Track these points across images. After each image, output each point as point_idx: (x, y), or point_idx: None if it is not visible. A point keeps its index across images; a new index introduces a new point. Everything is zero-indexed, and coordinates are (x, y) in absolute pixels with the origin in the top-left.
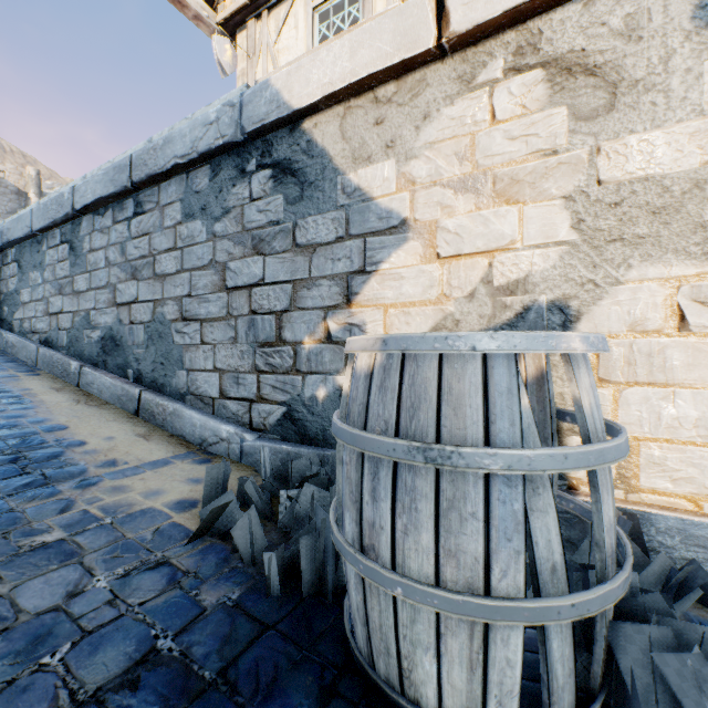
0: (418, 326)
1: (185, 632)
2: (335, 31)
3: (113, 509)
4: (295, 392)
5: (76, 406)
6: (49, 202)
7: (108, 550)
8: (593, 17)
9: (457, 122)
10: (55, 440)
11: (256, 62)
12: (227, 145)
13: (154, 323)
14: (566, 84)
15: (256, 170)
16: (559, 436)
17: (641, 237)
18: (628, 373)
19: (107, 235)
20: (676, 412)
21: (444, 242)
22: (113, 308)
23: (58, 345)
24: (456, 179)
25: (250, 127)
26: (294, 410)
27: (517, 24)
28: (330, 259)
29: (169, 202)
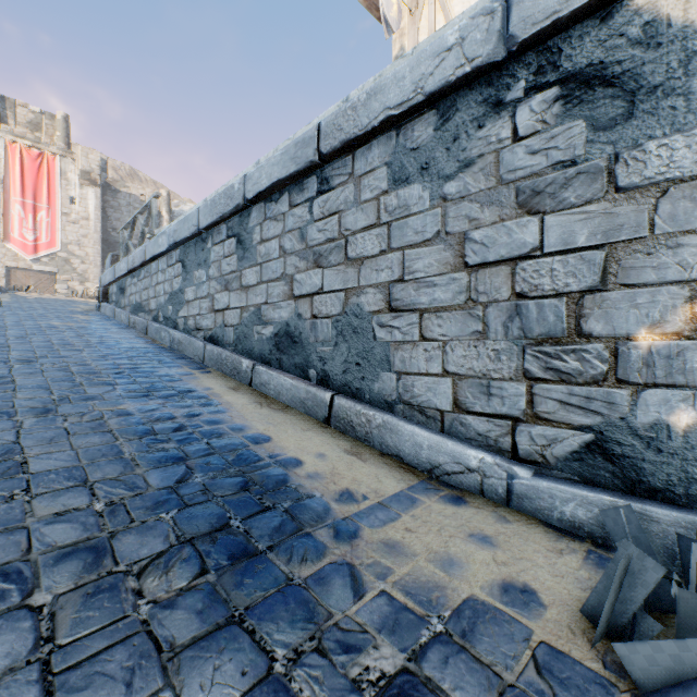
0: None
1: None
2: None
3: (422, 595)
4: (614, 413)
5: (262, 410)
6: (216, 198)
7: None
8: None
9: None
10: (269, 457)
11: (418, 16)
12: (474, 72)
13: (345, 316)
14: None
15: (524, 97)
16: None
17: None
18: None
19: (282, 221)
20: None
21: None
22: (289, 301)
23: (223, 342)
24: None
25: (527, 32)
26: (611, 441)
27: None
28: None
29: (368, 170)
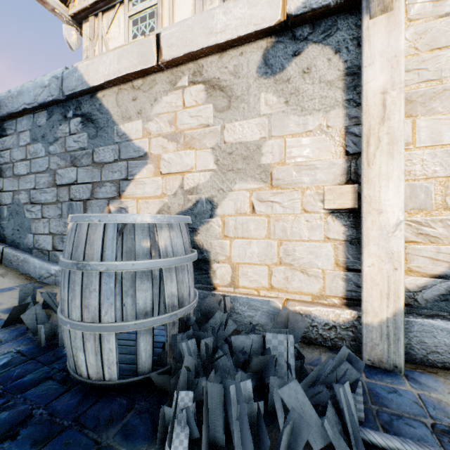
0: (152, 209)
1: None
2: (141, 32)
3: None
4: None
5: None
6: None
7: None
8: (222, 63)
9: (169, 105)
10: None
11: (95, 43)
12: (55, 101)
13: (13, 205)
14: (213, 93)
15: (72, 117)
16: (210, 263)
17: (239, 169)
18: (235, 233)
19: None
20: (251, 250)
21: (163, 166)
22: None
23: None
24: (169, 134)
25: (67, 92)
26: None
27: (193, 60)
28: (111, 171)
29: (23, 131)
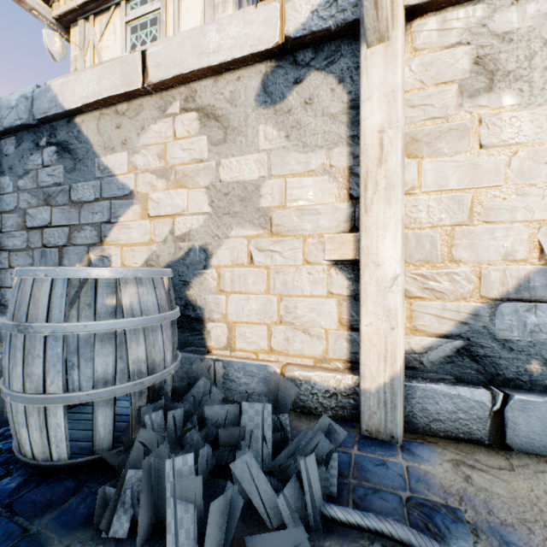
0: (139, 259)
1: None
2: (142, 42)
3: None
4: None
5: None
6: None
7: None
8: (218, 88)
9: (158, 135)
10: None
11: (85, 53)
12: (25, 125)
13: None
14: (207, 123)
15: (46, 146)
16: (204, 323)
17: (236, 213)
18: (232, 286)
19: None
20: (249, 307)
21: (152, 207)
22: None
23: None
24: (158, 169)
25: (38, 116)
26: None
27: (186, 83)
28: (91, 212)
29: None
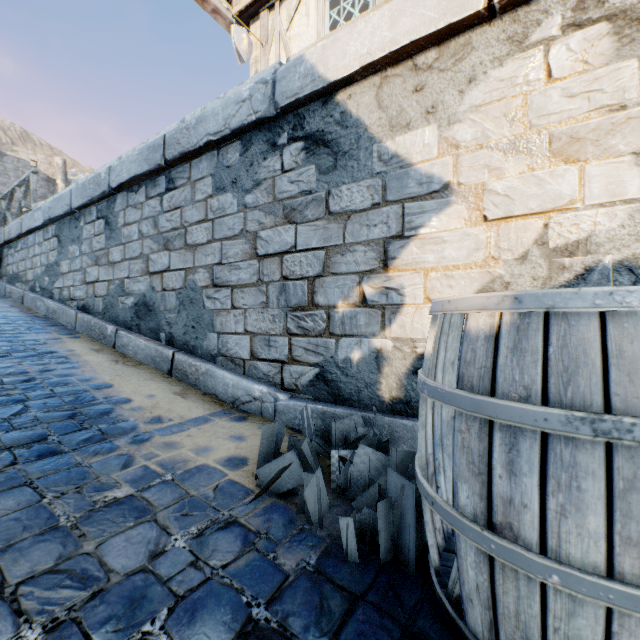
0: (462, 289)
1: (275, 600)
2: (345, 16)
3: (170, 465)
4: (328, 354)
5: (116, 366)
6: (87, 182)
7: (177, 507)
8: None
9: (506, 83)
10: (104, 398)
11: (268, 50)
12: (259, 120)
13: (185, 290)
14: (637, 35)
15: (287, 143)
16: None
17: None
18: None
19: (141, 210)
20: None
21: (491, 205)
22: (146, 276)
23: (94, 311)
24: (505, 141)
25: (283, 102)
26: (327, 372)
27: None
28: (365, 225)
29: (200, 178)
